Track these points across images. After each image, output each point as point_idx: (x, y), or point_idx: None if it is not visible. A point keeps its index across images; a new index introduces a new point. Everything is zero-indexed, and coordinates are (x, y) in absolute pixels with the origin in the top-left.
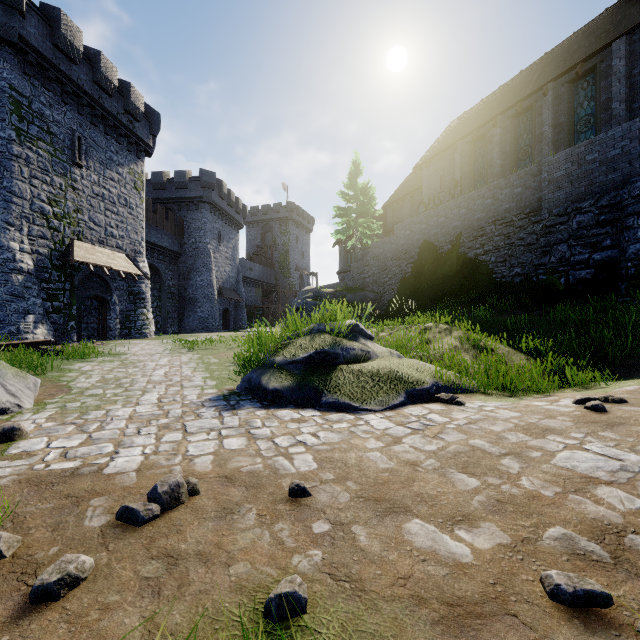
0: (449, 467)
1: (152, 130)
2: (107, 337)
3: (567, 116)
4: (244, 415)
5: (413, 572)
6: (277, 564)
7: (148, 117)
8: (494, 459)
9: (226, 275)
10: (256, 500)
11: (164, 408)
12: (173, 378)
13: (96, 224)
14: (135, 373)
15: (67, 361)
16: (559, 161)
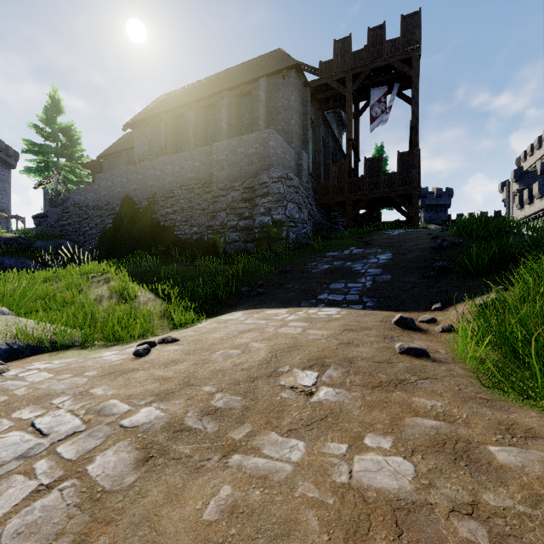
0: None
1: None
2: None
3: (236, 120)
4: None
5: None
6: None
7: None
8: None
9: None
10: None
11: None
12: None
13: None
14: None
15: None
16: (222, 148)
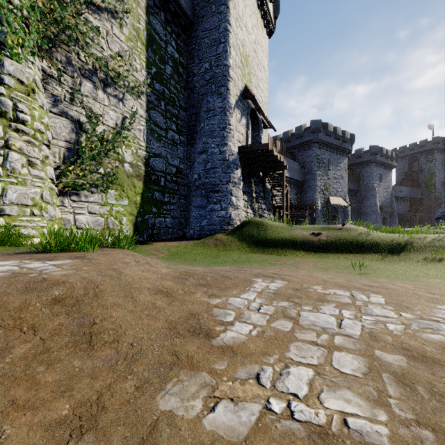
0: None
1: (351, 143)
2: None
3: None
4: None
5: None
6: None
7: (349, 138)
8: None
9: (384, 198)
10: None
11: None
12: None
13: (333, 189)
14: None
15: None
16: None
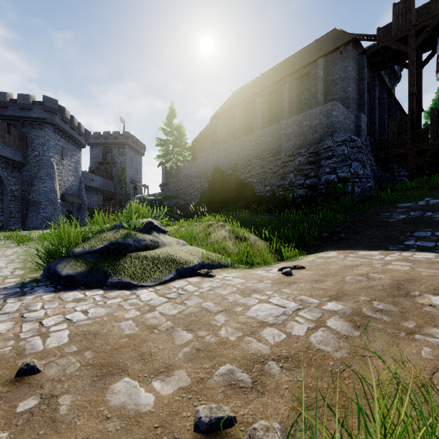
0: (178, 326)
1: None
2: None
3: (296, 98)
4: (29, 300)
5: (91, 433)
6: None
7: None
8: (211, 316)
9: (69, 183)
10: None
11: None
12: None
13: None
14: None
15: None
16: (290, 123)
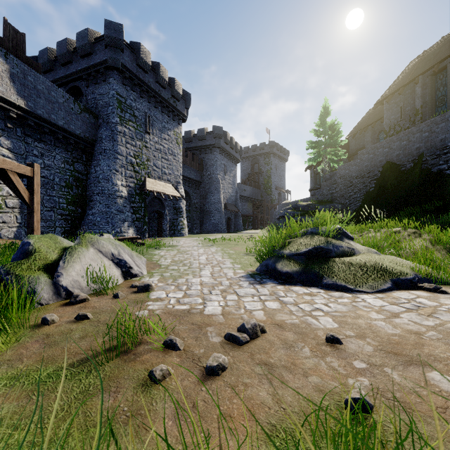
0: None
1: (186, 105)
2: (162, 235)
3: None
4: (270, 288)
5: (448, 405)
6: (338, 381)
7: (184, 97)
8: None
9: (229, 195)
10: (305, 341)
11: (217, 280)
12: (212, 262)
13: (157, 167)
14: (189, 258)
15: (150, 249)
16: None
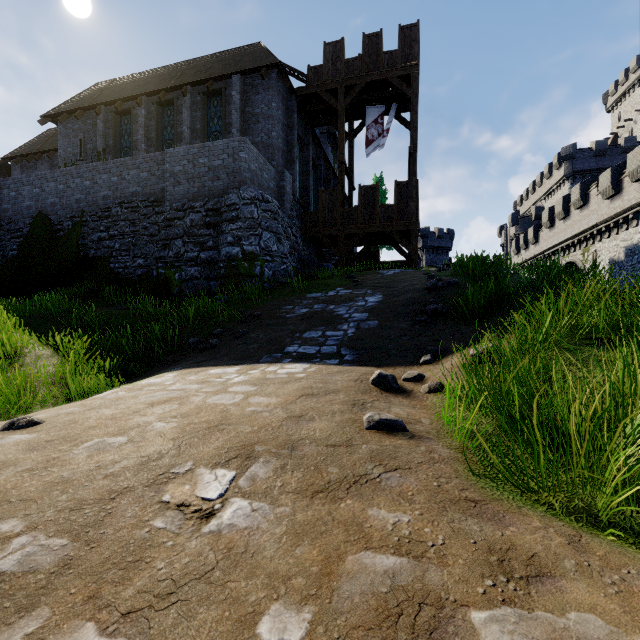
0: None
1: None
2: None
3: (202, 125)
4: None
5: None
6: None
7: None
8: None
9: None
10: None
11: None
12: None
13: None
14: None
15: None
16: (179, 156)
